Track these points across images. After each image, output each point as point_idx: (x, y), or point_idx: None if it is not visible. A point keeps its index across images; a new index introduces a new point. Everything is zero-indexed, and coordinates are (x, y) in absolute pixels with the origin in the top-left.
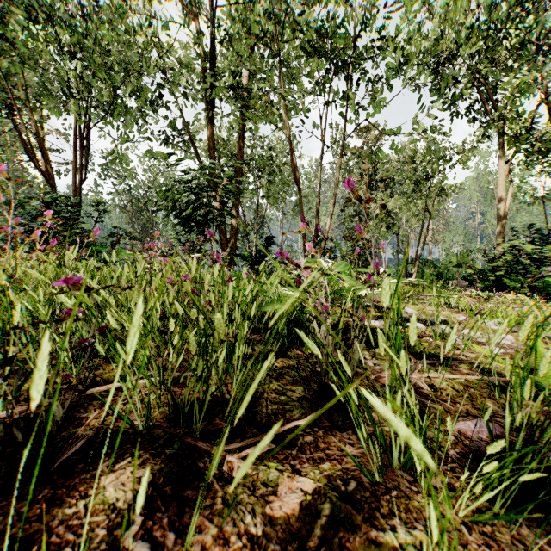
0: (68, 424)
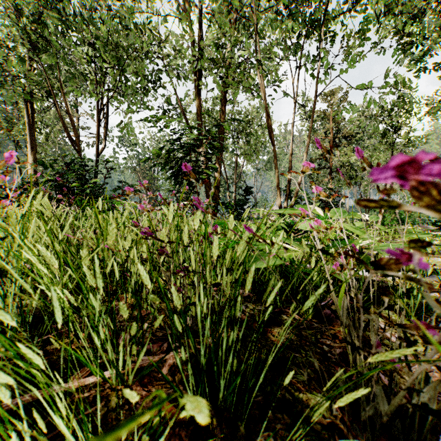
0: None
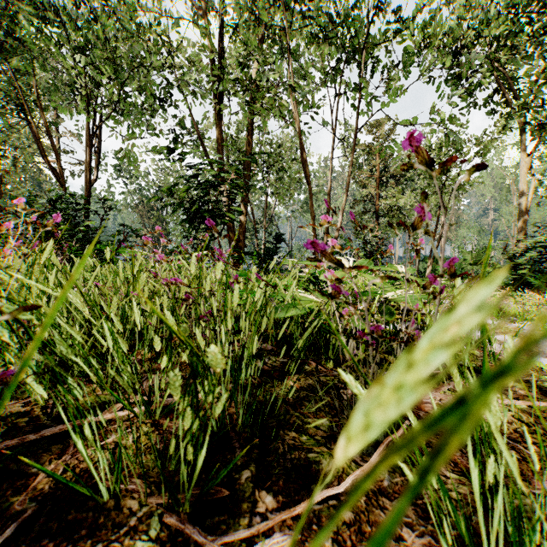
0: (8, 486)
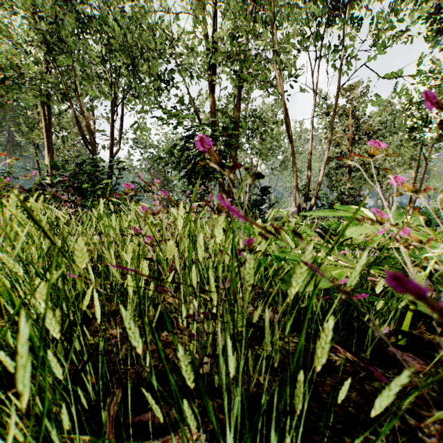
0: None
